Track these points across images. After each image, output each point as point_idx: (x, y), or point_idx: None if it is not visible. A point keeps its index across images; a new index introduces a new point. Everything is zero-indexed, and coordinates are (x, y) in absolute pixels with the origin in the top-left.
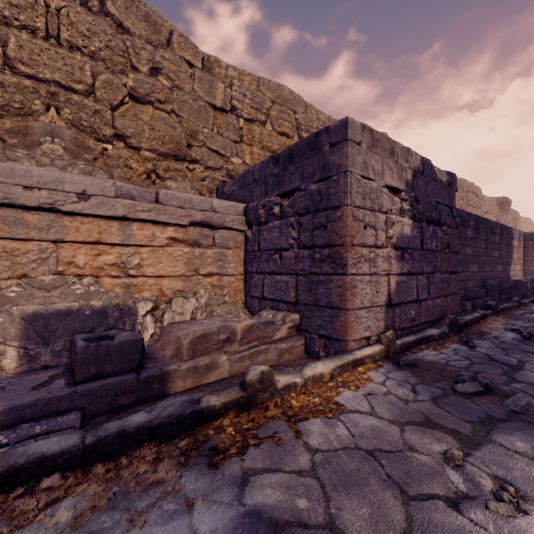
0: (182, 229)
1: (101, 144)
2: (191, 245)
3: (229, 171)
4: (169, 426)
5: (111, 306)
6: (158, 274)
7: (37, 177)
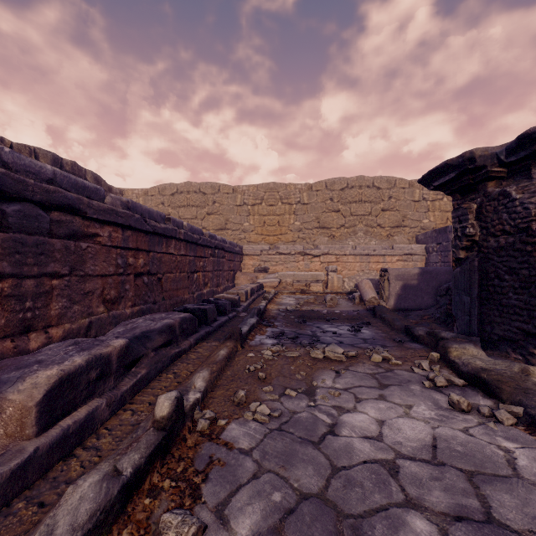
0: (400, 256)
1: (372, 229)
2: (403, 261)
3: (422, 227)
4: None
5: None
6: None
7: (365, 247)
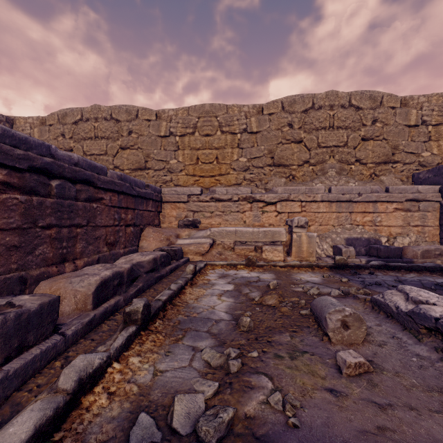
0: (400, 203)
1: (349, 166)
2: (405, 211)
3: (420, 162)
4: (431, 268)
5: (370, 238)
6: (389, 225)
7: (345, 190)
